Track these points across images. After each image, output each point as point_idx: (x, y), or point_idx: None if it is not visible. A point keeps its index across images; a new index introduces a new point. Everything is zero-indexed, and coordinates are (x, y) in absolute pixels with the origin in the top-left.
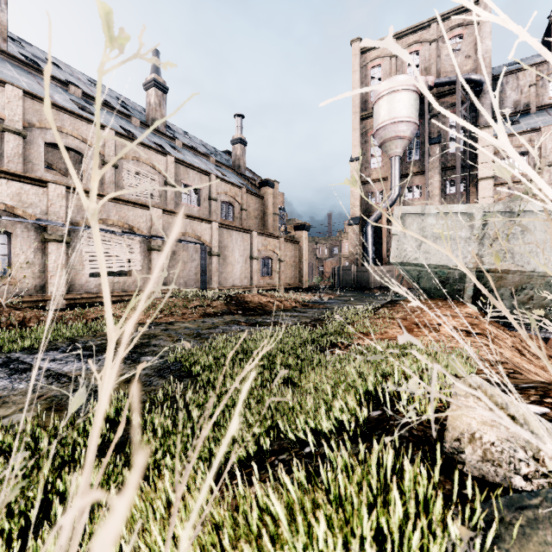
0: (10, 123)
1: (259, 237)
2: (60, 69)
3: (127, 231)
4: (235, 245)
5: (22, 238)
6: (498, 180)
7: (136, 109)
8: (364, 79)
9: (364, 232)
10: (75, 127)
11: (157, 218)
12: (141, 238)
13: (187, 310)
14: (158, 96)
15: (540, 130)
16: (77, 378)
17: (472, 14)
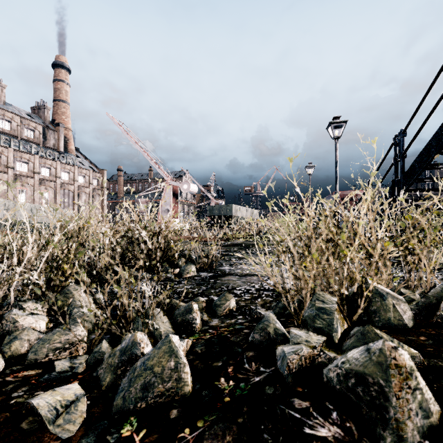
0: None
1: None
2: None
3: None
4: None
5: None
6: None
7: None
8: None
9: None
10: None
11: None
12: None
13: None
14: None
15: None
16: None
17: None
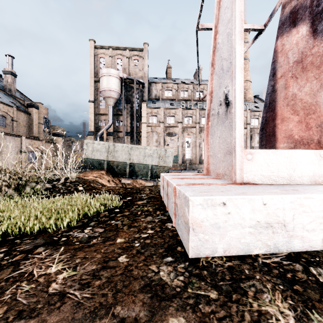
0: None
1: (27, 140)
2: None
3: None
4: (8, 144)
5: None
6: (148, 124)
7: None
8: (96, 62)
9: (95, 140)
10: None
11: None
12: None
13: None
14: None
15: (160, 108)
16: None
17: (141, 53)
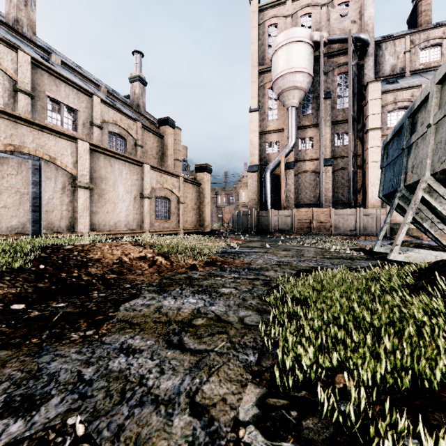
0: None
1: (153, 172)
2: None
3: None
4: (118, 177)
5: None
6: (385, 131)
7: (3, 17)
8: (262, 36)
9: (263, 178)
10: None
11: None
12: None
13: None
14: None
15: (421, 87)
16: None
17: None
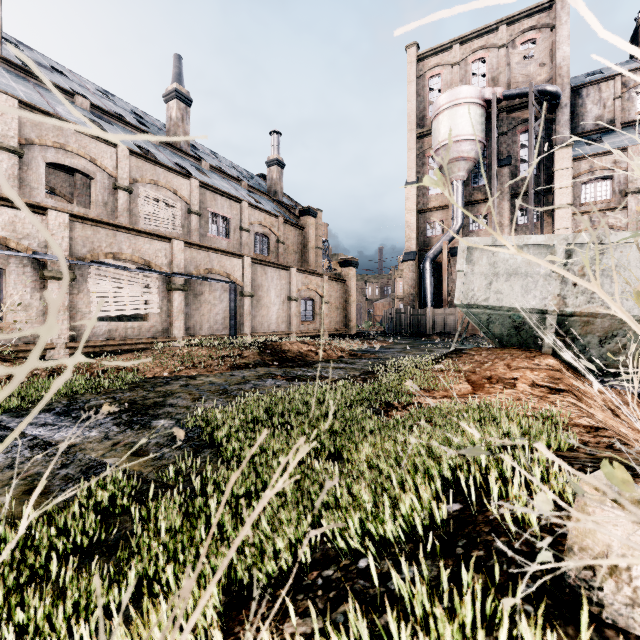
0: (4, 139)
1: (298, 275)
2: (65, 77)
3: (142, 267)
4: (270, 284)
5: (17, 275)
6: (578, 209)
7: (155, 124)
8: (421, 91)
9: (421, 269)
10: (81, 144)
11: (178, 252)
12: (160, 275)
13: (213, 361)
14: (180, 109)
15: (626, 150)
16: (69, 448)
17: (547, 15)
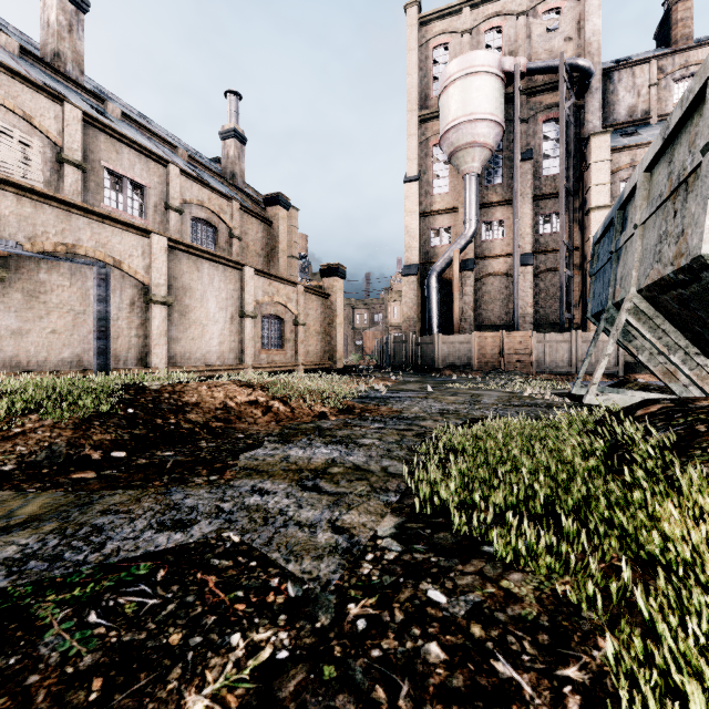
0: None
1: (258, 279)
2: None
3: None
4: (207, 287)
5: None
6: None
7: (35, 47)
8: (424, 63)
9: (426, 285)
10: None
11: None
12: None
13: None
14: (66, 11)
15: None
16: None
17: None
